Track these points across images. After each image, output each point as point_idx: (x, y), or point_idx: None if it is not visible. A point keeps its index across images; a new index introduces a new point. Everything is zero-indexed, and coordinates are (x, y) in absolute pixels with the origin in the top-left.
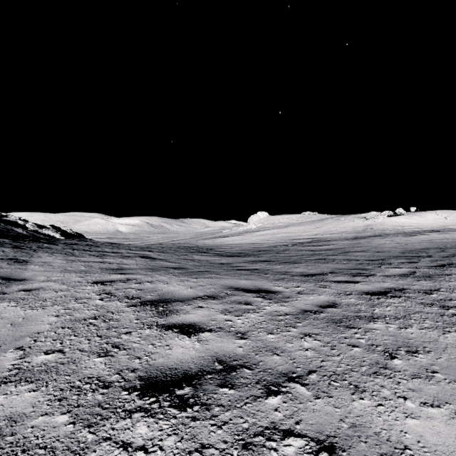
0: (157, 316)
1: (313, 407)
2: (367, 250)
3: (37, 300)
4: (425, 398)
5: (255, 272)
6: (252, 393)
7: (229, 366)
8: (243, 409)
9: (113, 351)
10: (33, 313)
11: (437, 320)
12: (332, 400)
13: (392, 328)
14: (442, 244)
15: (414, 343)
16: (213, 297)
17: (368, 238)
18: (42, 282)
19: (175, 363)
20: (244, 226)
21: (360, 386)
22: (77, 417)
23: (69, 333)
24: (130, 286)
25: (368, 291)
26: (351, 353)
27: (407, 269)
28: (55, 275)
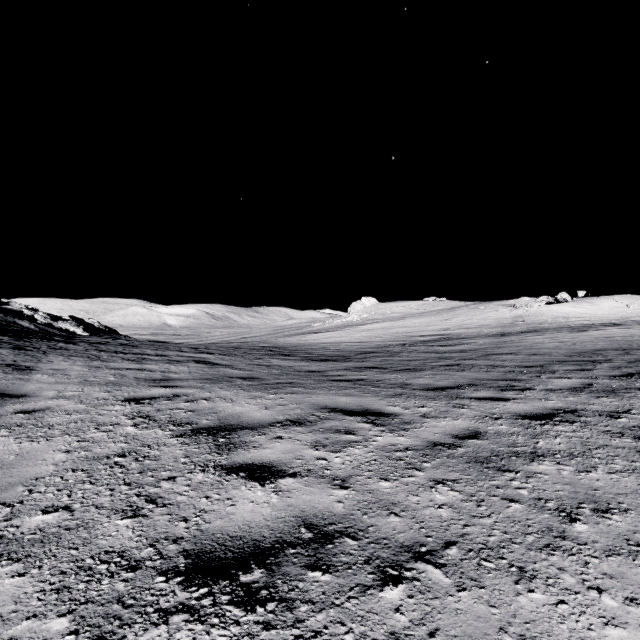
0: (216, 452)
1: (456, 606)
2: (518, 352)
3: (40, 427)
4: (631, 591)
5: (359, 384)
6: (359, 580)
7: (323, 534)
8: (345, 608)
9: (147, 508)
10: (33, 447)
11: (633, 458)
12: (485, 592)
13: (566, 472)
14: (626, 344)
15: (603, 497)
16: (298, 422)
17: (519, 334)
18: (50, 399)
19: (240, 529)
20: (342, 318)
21: (526, 569)
22: (82, 622)
23: (83, 478)
24: (178, 405)
25: (526, 413)
26: (508, 512)
27: (578, 380)
28: (70, 389)
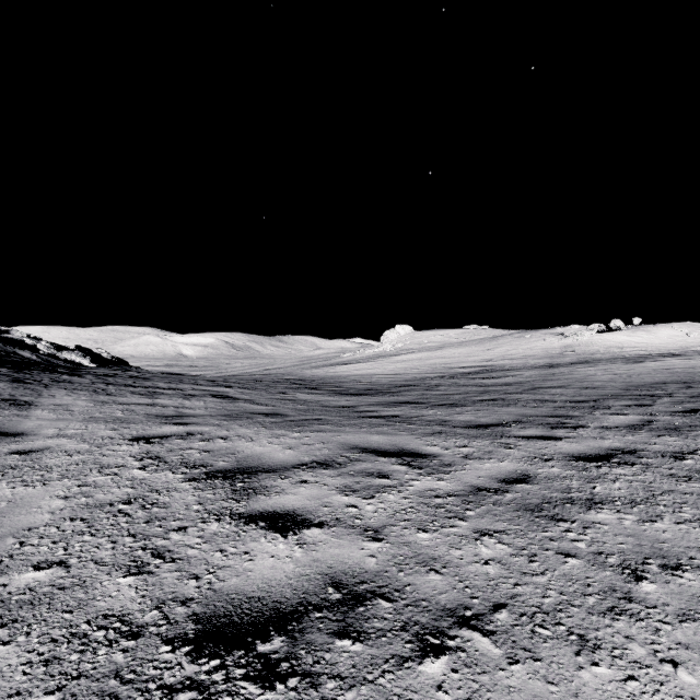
0: (233, 499)
1: (508, 683)
2: (568, 385)
3: (37, 469)
4: None
5: (394, 421)
6: (395, 651)
7: (353, 594)
8: (378, 685)
9: (153, 564)
10: (27, 492)
11: None
12: (541, 666)
13: (629, 522)
14: (687, 376)
15: (671, 551)
16: (326, 464)
17: (569, 366)
18: (50, 438)
19: (259, 588)
20: (374, 348)
21: (588, 637)
22: None
23: (81, 529)
24: (192, 444)
25: (579, 453)
26: (565, 568)
27: (637, 417)
28: (72, 426)
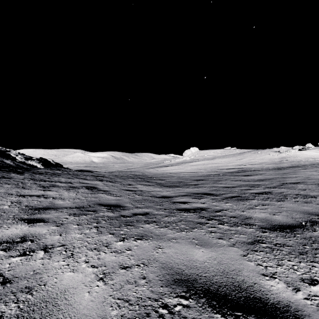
0: None
1: None
2: (304, 181)
3: None
4: None
5: (205, 217)
6: None
7: None
8: None
9: None
10: None
11: None
12: None
13: None
14: None
15: None
16: None
17: (290, 168)
18: None
19: None
20: (180, 158)
21: None
22: None
23: None
24: (4, 263)
25: None
26: None
27: None
28: None
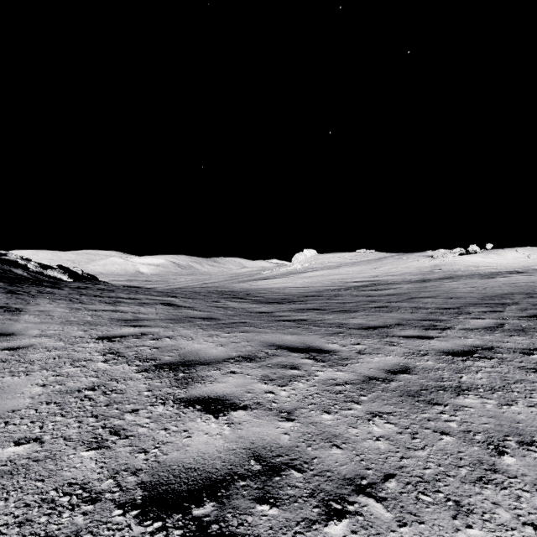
0: (176, 386)
1: None
2: (437, 295)
3: (22, 362)
4: None
5: (302, 324)
6: (304, 515)
7: (271, 466)
8: None
9: (110, 440)
10: (13, 381)
11: None
12: (425, 528)
13: (490, 405)
14: (529, 289)
15: (526, 429)
16: (249, 358)
17: (437, 281)
18: (34, 337)
19: (195, 460)
20: (287, 267)
21: (462, 503)
22: None
23: (55, 411)
24: (145, 342)
25: (448, 349)
26: (441, 444)
27: (492, 320)
28: (52, 328)
